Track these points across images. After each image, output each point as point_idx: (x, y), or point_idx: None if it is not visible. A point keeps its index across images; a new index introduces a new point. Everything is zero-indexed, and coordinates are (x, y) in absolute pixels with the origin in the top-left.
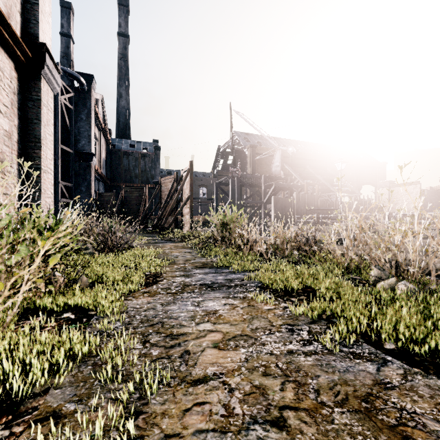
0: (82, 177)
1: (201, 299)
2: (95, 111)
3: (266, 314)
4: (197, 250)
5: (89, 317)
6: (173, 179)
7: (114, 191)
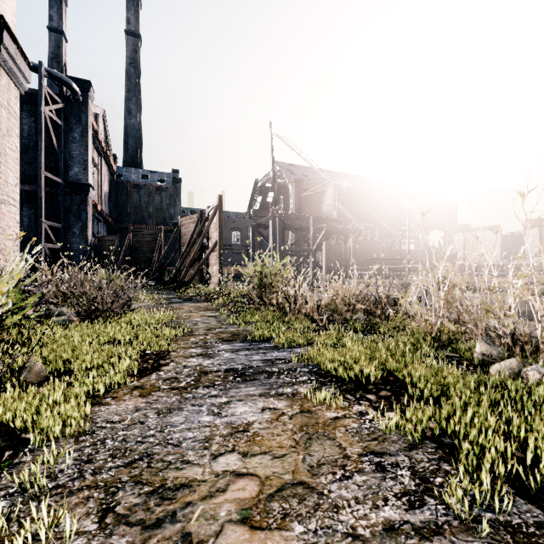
0: (75, 215)
1: (225, 399)
2: (93, 128)
3: (332, 430)
4: (226, 313)
5: (18, 446)
6: (197, 219)
7: (118, 234)
